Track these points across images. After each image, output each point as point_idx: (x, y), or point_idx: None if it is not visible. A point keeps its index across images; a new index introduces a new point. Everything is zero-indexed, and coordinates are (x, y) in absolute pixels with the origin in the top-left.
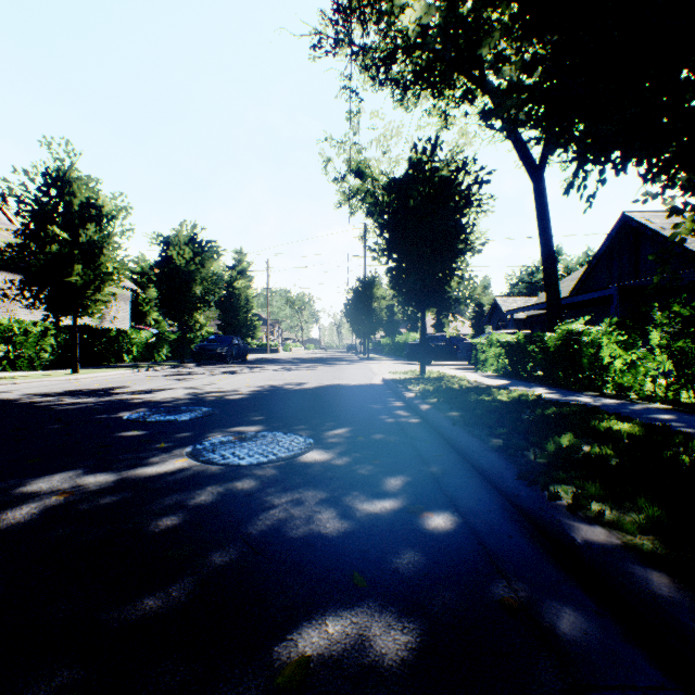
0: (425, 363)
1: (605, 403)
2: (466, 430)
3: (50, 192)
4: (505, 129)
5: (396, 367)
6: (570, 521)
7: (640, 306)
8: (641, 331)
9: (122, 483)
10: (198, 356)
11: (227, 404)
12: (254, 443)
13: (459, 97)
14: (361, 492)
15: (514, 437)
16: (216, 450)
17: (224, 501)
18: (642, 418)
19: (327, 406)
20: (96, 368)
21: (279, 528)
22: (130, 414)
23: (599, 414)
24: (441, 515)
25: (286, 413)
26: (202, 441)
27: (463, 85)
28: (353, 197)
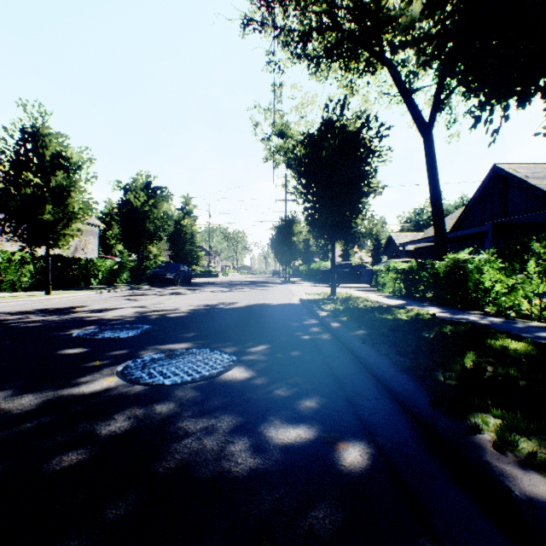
0: (335, 286)
1: (491, 321)
2: (374, 348)
3: (27, 146)
4: (400, 94)
5: (311, 289)
6: (500, 464)
7: (519, 238)
8: (521, 259)
9: (44, 406)
10: (151, 280)
11: (166, 322)
12: (182, 361)
13: (363, 69)
14: (276, 417)
15: (419, 355)
16: (146, 368)
17: (138, 428)
18: (528, 336)
19: (252, 324)
20: (67, 290)
21: (188, 464)
22: (80, 331)
23: (491, 332)
24: (357, 446)
25: (215, 330)
26: (135, 358)
27: (365, 59)
28: (277, 153)
